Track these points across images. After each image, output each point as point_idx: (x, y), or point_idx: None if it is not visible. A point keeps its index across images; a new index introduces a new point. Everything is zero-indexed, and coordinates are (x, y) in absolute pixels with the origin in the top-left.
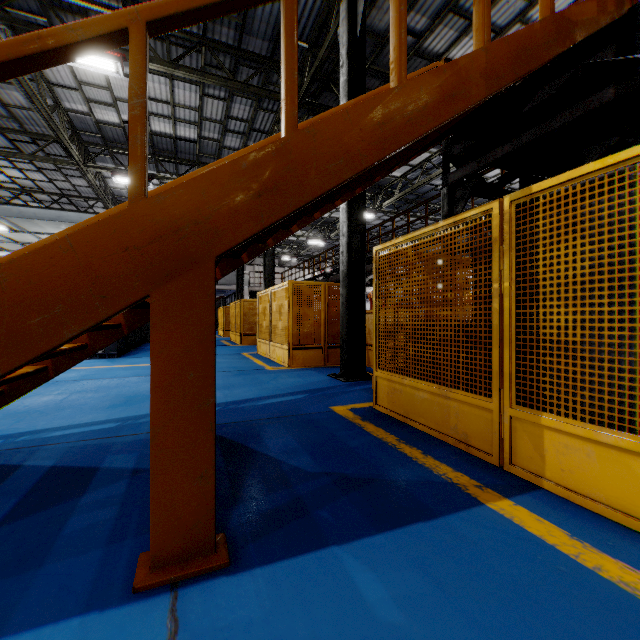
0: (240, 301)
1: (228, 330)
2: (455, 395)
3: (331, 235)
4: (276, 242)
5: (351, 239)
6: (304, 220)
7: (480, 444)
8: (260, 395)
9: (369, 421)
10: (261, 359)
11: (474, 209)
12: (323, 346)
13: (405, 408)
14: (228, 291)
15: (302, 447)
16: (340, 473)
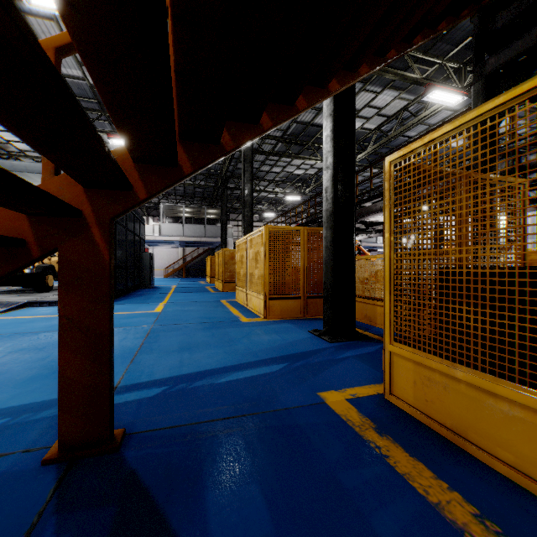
0: (222, 250)
1: (214, 277)
2: None
3: (306, 191)
4: (237, 143)
5: (337, 171)
6: (281, 110)
7: None
8: (225, 363)
9: (391, 436)
10: (238, 308)
11: None
12: (302, 296)
13: (456, 419)
14: (215, 243)
15: (277, 535)
16: None
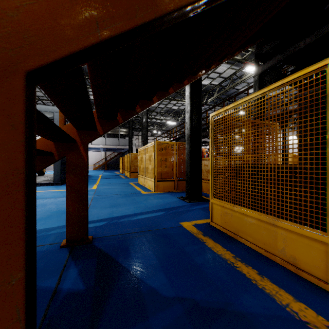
0: (129, 154)
1: (124, 169)
2: (283, 224)
3: (179, 118)
4: (142, 109)
5: (192, 114)
6: (162, 94)
7: (310, 270)
8: (135, 212)
9: (208, 236)
10: (139, 186)
11: (304, 69)
12: (175, 179)
13: (235, 228)
14: (124, 149)
15: (159, 263)
16: (191, 299)
